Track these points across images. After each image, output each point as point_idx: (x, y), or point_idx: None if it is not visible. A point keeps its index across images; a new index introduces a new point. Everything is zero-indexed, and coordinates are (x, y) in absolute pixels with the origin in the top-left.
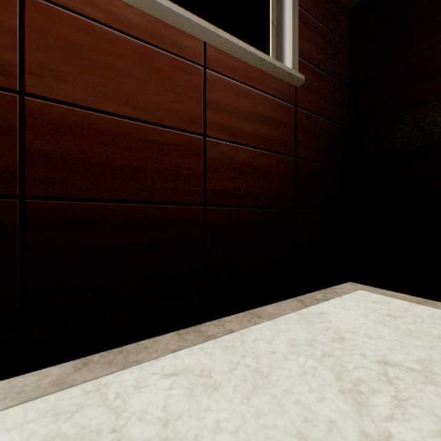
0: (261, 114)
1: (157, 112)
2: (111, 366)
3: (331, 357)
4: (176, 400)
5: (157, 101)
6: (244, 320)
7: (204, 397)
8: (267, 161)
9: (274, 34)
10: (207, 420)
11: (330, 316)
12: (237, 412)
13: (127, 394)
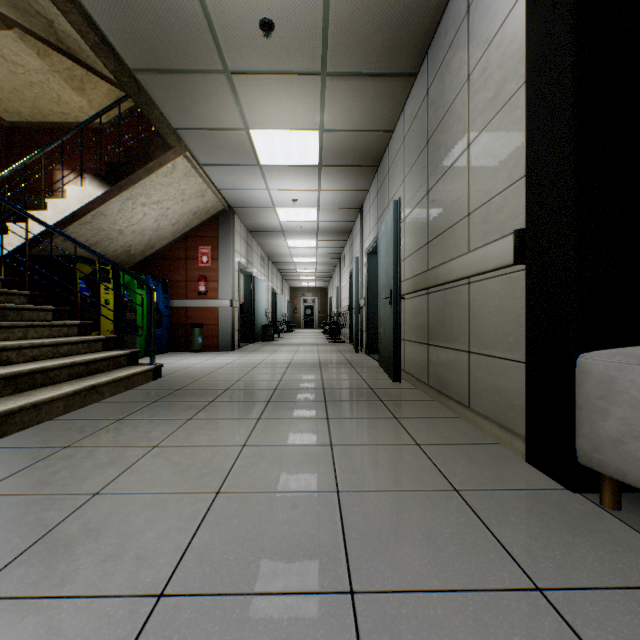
0: None
1: None
2: None
3: None
4: None
5: None
6: None
7: None
8: None
9: None
10: None
11: None
12: None
13: None
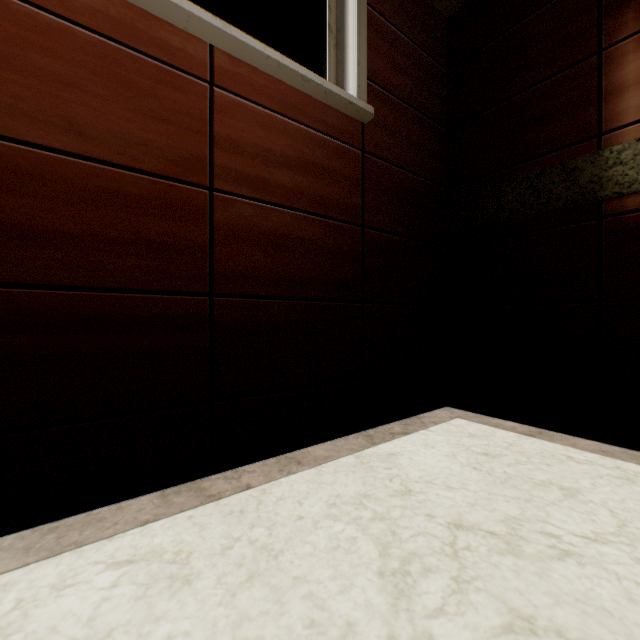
0: (307, 160)
1: (127, 148)
2: (28, 555)
3: (383, 522)
4: (114, 606)
5: (127, 131)
6: (274, 469)
7: (163, 598)
8: (316, 231)
9: (333, 44)
10: (153, 637)
11: (402, 458)
12: (208, 619)
13: (35, 601)
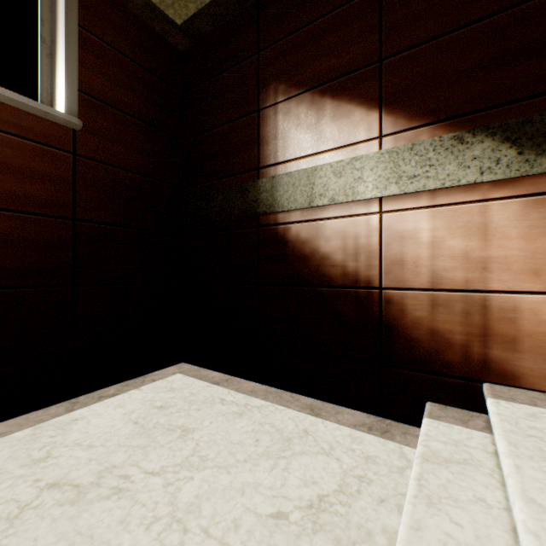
0: None
1: None
2: None
3: None
4: None
5: None
6: None
7: None
8: (6, 224)
9: (47, 53)
10: None
11: (80, 423)
12: None
13: None
